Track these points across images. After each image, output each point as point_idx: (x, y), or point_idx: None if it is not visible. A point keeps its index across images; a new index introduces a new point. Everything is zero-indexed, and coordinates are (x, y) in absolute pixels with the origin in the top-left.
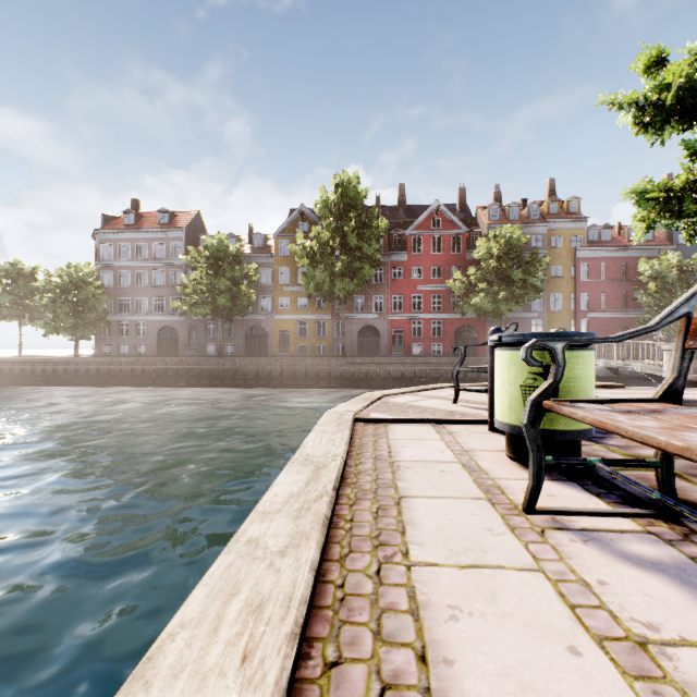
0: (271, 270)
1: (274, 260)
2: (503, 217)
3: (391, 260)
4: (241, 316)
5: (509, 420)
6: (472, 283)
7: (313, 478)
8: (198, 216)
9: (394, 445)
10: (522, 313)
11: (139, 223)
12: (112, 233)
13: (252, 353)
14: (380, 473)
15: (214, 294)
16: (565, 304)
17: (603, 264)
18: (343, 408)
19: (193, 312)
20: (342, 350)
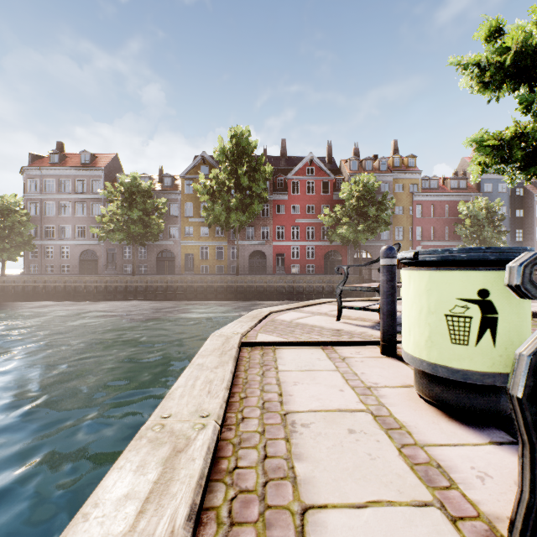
0: (178, 204)
1: (181, 196)
2: (360, 168)
3: (275, 199)
4: (152, 241)
5: (428, 357)
6: (338, 218)
7: (158, 486)
8: (116, 158)
9: (285, 382)
10: (374, 241)
11: (64, 162)
12: (38, 170)
13: (162, 272)
14: (269, 440)
15: (128, 223)
16: (406, 235)
17: (432, 205)
18: (230, 330)
19: (109, 237)
20: (236, 269)
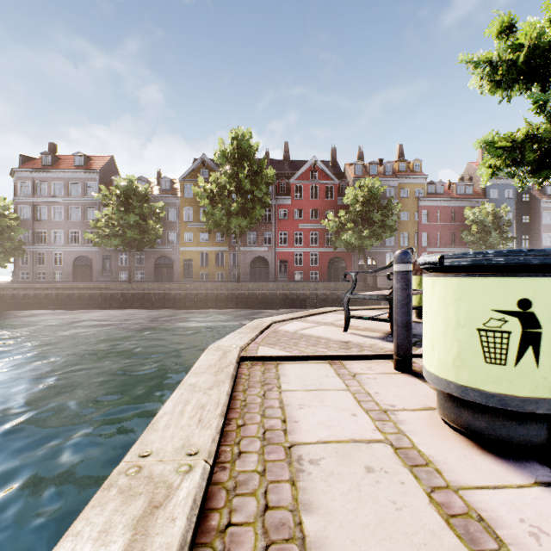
0: (177, 209)
1: (180, 201)
2: (365, 172)
3: (278, 204)
4: (149, 247)
5: (457, 379)
6: (342, 223)
7: None
8: (112, 160)
9: (289, 405)
10: (379, 247)
11: (56, 164)
12: (30, 172)
13: (160, 279)
14: (271, 484)
15: (124, 228)
16: (411, 241)
17: (438, 211)
18: (228, 343)
19: (104, 243)
20: (237, 276)
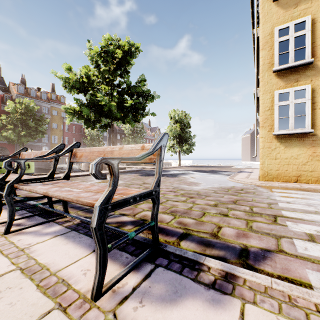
0: None
1: None
2: (27, 93)
3: None
4: None
5: None
6: (4, 124)
7: None
8: None
9: None
10: (37, 143)
11: None
12: None
13: None
14: None
15: None
16: (59, 141)
17: (74, 126)
18: None
19: None
20: None
